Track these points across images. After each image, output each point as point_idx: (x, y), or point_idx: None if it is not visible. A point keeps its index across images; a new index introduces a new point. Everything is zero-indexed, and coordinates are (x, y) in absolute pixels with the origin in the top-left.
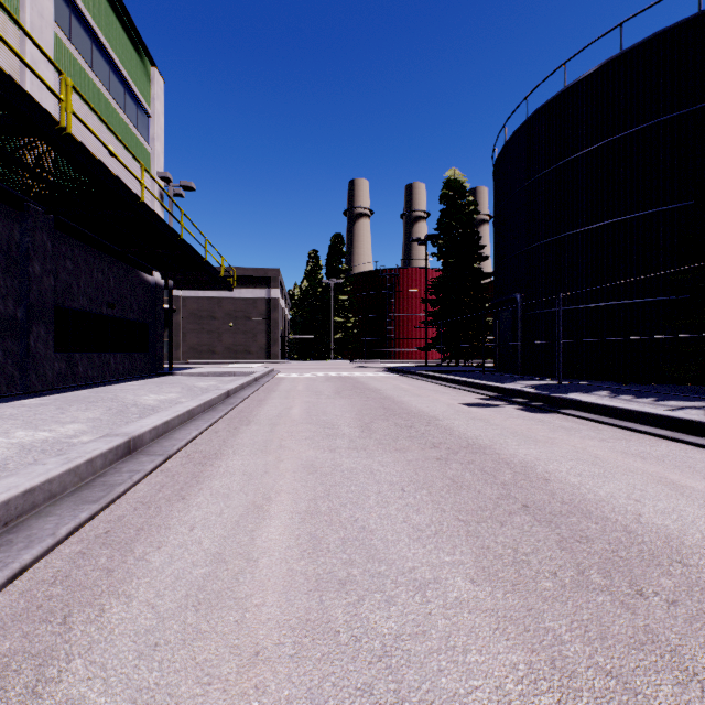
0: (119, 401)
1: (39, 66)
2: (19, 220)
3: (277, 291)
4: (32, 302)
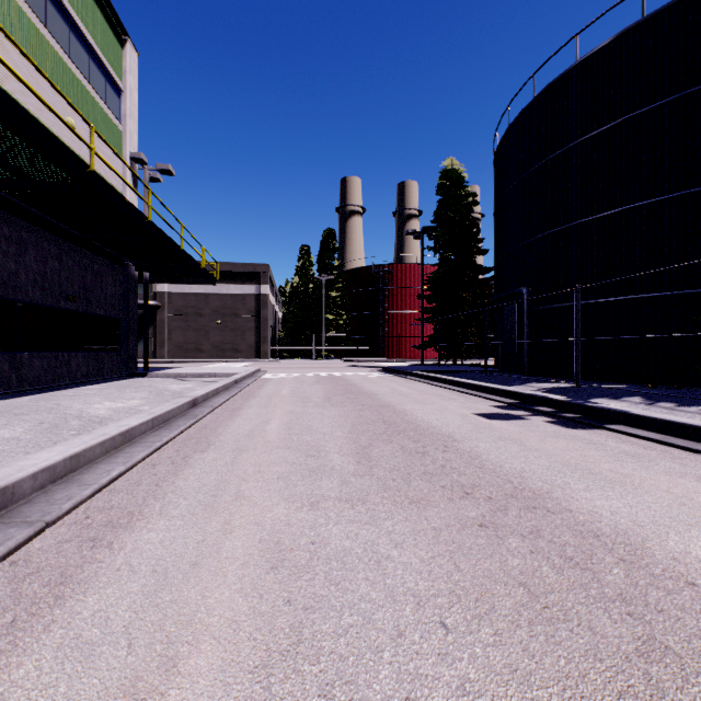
0: (59, 412)
1: None
2: None
3: (266, 287)
4: None
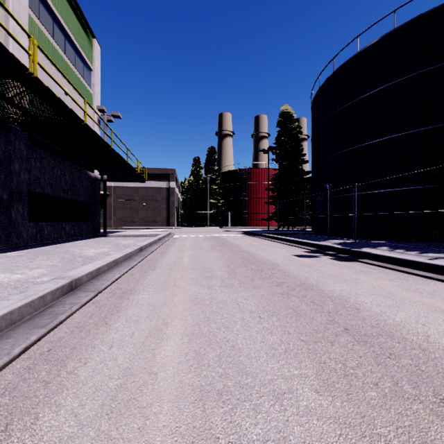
0: (70, 253)
1: (18, 35)
2: (4, 135)
3: (173, 183)
4: (13, 189)
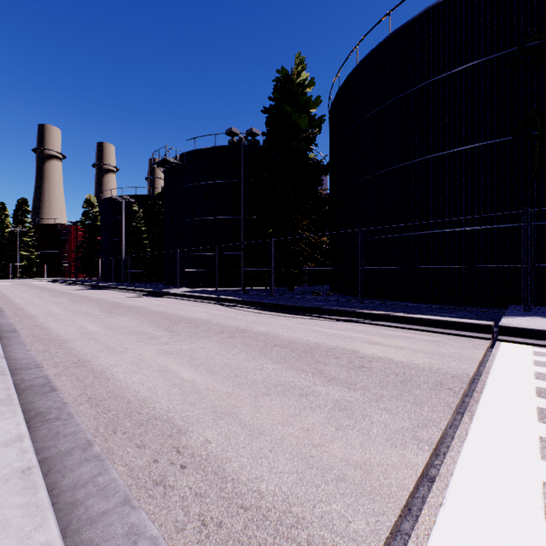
0: None
1: None
2: None
3: None
4: None
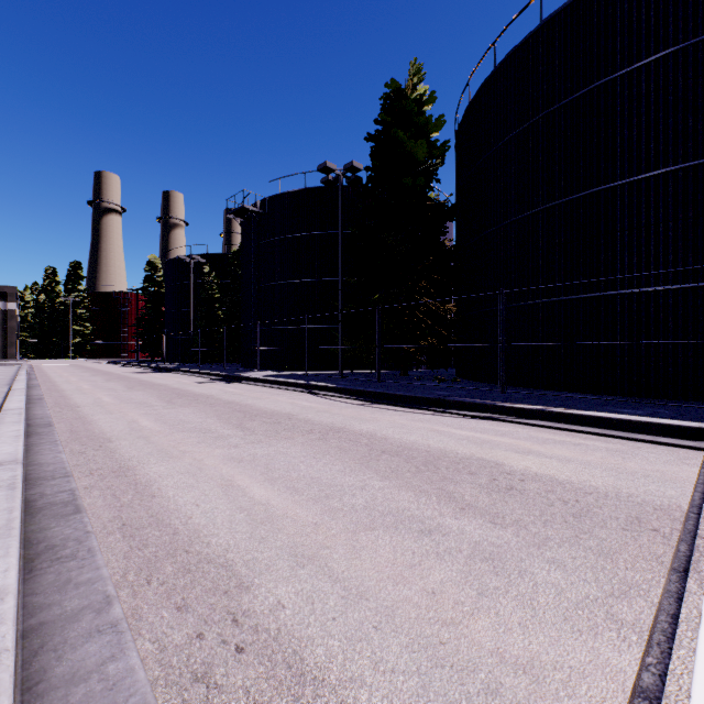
0: None
1: None
2: None
3: (14, 304)
4: None
